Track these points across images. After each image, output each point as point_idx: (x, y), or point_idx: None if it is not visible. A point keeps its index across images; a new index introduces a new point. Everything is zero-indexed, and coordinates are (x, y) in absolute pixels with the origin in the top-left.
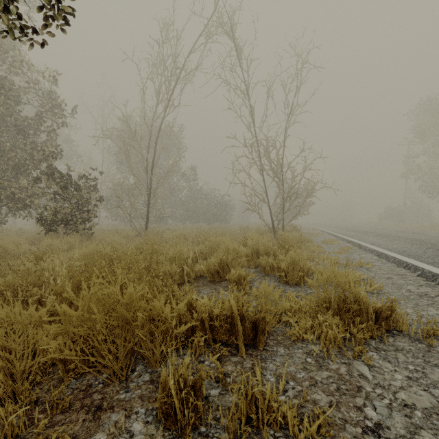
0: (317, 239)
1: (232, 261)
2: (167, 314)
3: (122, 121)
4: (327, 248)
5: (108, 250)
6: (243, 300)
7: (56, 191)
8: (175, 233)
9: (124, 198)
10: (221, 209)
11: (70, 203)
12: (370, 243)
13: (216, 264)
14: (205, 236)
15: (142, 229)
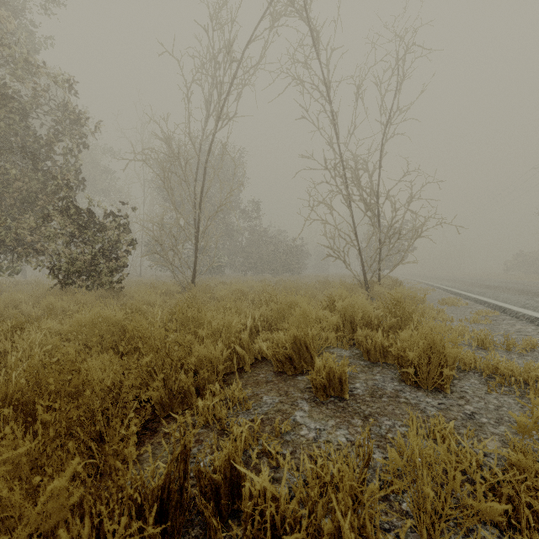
0: (428, 297)
1: (314, 337)
2: (169, 509)
3: (161, 139)
4: (451, 312)
5: (119, 316)
6: (367, 495)
7: (74, 232)
8: (231, 288)
9: (163, 241)
10: (291, 256)
11: (93, 248)
12: (520, 306)
13: (287, 345)
14: (270, 294)
15: (187, 282)
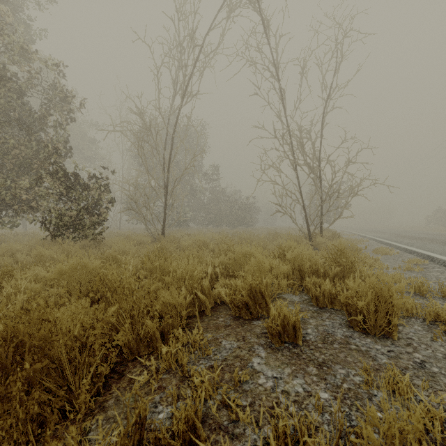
0: (363, 246)
1: (267, 284)
2: None
3: (135, 113)
4: (385, 261)
5: (95, 265)
6: None
7: (62, 192)
8: (194, 239)
9: (138, 199)
10: (245, 212)
11: (79, 205)
12: None
13: (244, 292)
14: (228, 245)
15: (158, 234)
